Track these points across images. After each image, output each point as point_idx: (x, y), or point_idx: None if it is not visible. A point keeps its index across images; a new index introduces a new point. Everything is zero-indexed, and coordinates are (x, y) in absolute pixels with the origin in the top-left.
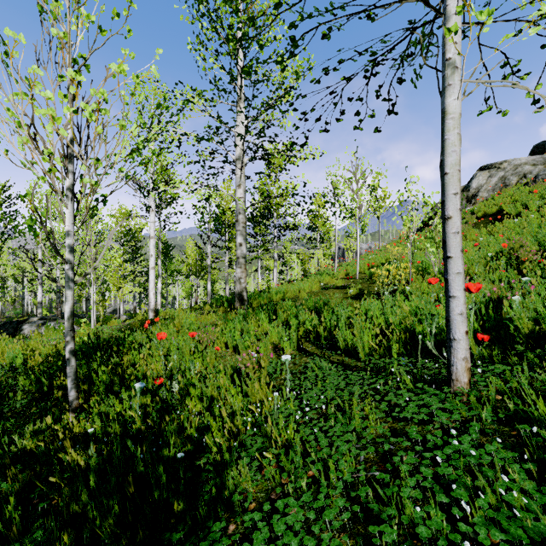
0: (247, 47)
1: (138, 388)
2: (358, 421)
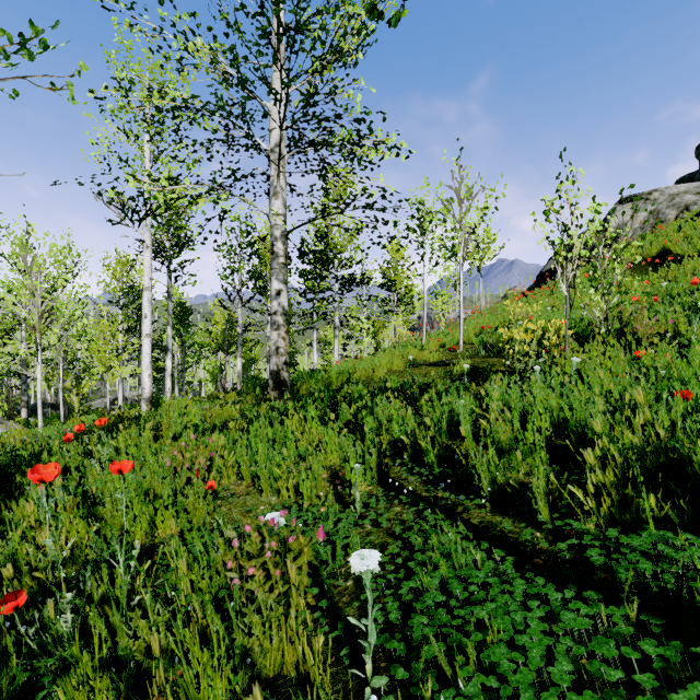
0: None
1: None
2: None
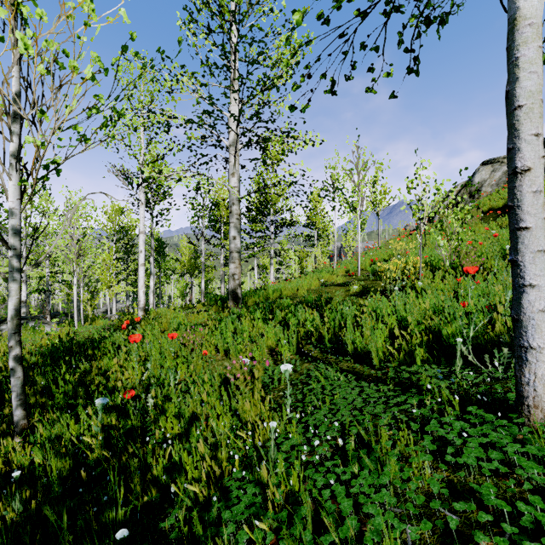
0: (241, 20)
1: (99, 406)
2: (395, 469)
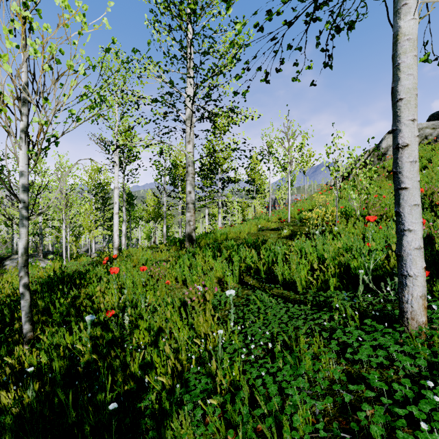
0: (195, 21)
1: (88, 321)
2: (309, 364)
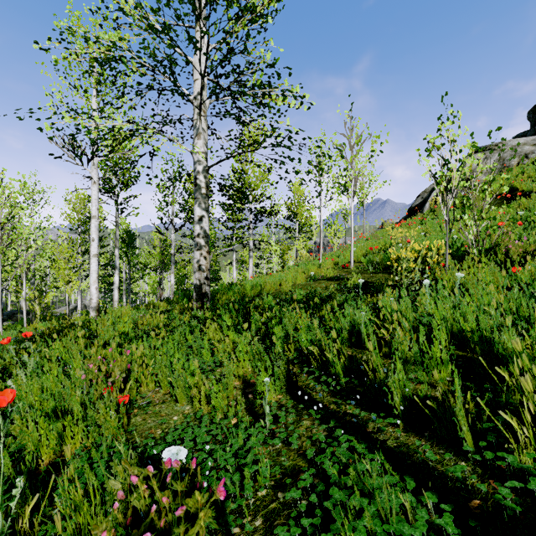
0: None
1: None
2: None
